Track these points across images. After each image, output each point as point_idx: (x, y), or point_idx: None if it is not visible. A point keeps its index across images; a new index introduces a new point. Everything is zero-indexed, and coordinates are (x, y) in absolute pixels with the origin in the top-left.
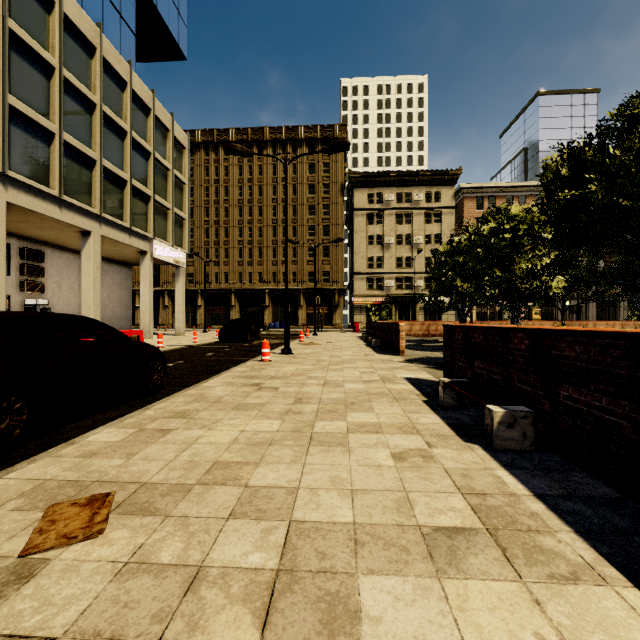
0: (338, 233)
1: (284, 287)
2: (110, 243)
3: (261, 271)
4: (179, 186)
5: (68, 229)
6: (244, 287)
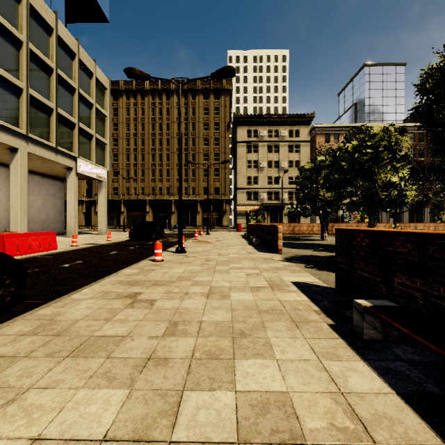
0: (225, 159)
1: (186, 198)
2: (39, 160)
3: (169, 186)
4: (101, 118)
5: None
6: (156, 198)
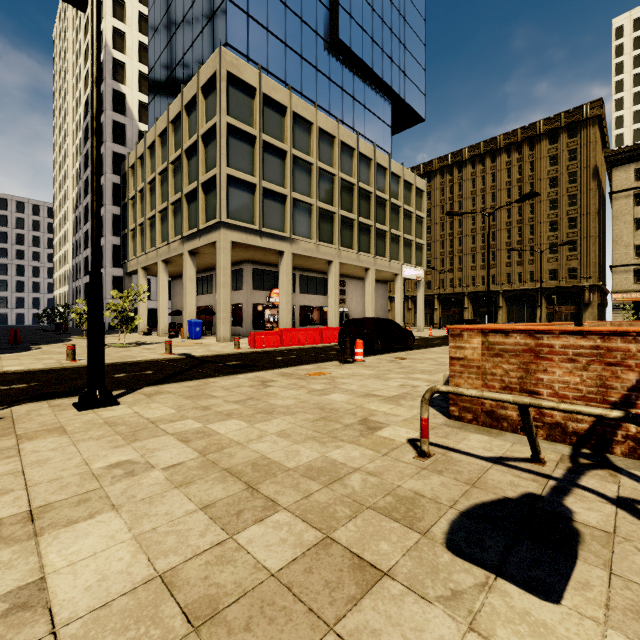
0: (589, 223)
1: (519, 287)
2: (378, 272)
3: (494, 273)
4: (419, 221)
5: (359, 269)
6: (476, 290)
